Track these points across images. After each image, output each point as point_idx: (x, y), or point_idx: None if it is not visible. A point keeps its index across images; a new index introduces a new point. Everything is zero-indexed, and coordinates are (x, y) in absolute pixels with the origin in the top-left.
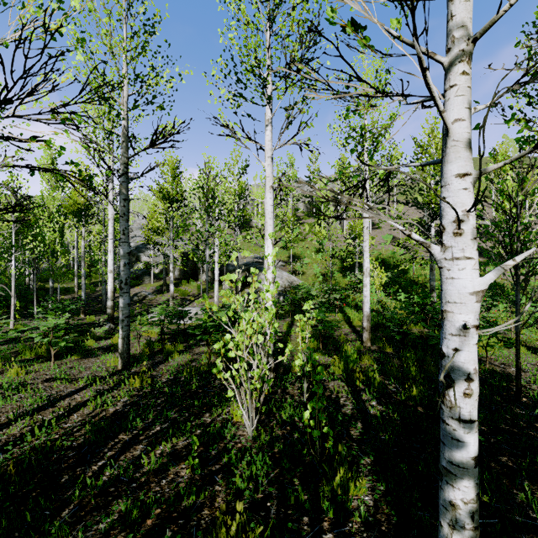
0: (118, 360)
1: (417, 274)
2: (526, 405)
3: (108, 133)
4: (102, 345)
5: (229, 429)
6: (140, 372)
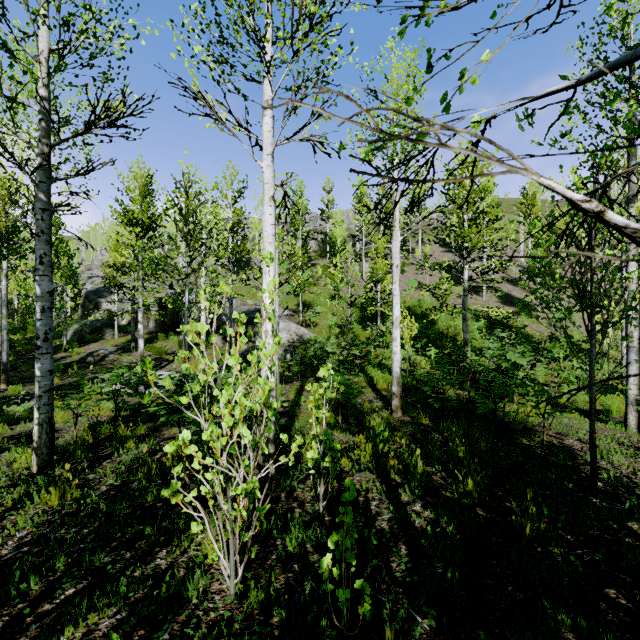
0: (33, 458)
1: (446, 325)
2: (606, 493)
3: (9, 100)
4: (18, 432)
5: (198, 581)
6: (61, 481)
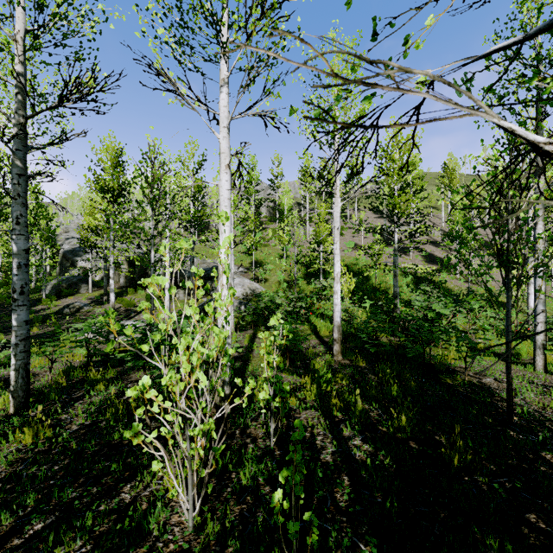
0: (10, 400)
1: (379, 281)
2: (521, 426)
3: None
4: None
5: (159, 514)
6: (34, 422)
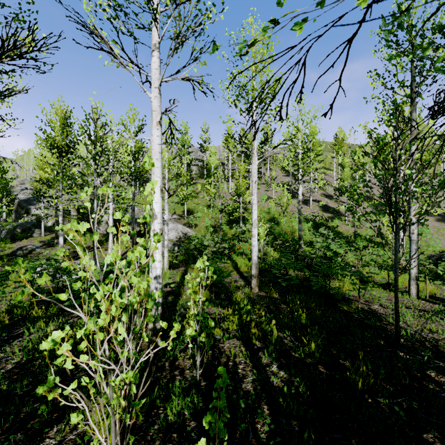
0: None
1: (286, 226)
2: (407, 347)
3: None
4: None
5: None
6: None
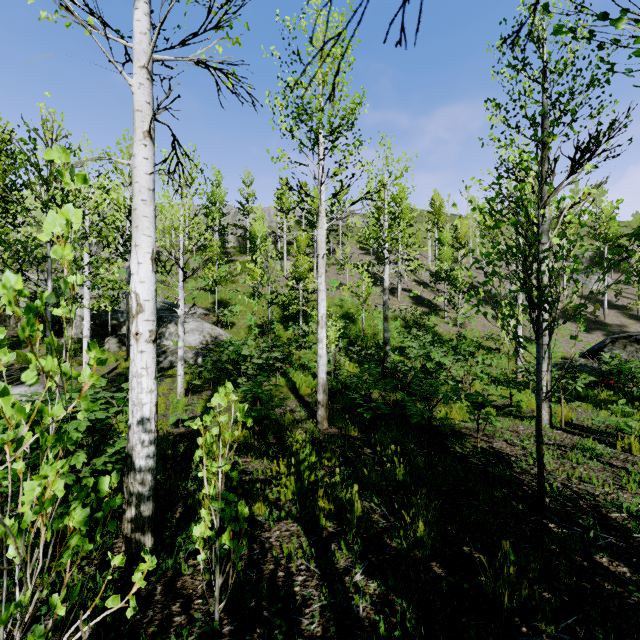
0: None
1: (366, 325)
2: (557, 513)
3: None
4: None
5: None
6: None
